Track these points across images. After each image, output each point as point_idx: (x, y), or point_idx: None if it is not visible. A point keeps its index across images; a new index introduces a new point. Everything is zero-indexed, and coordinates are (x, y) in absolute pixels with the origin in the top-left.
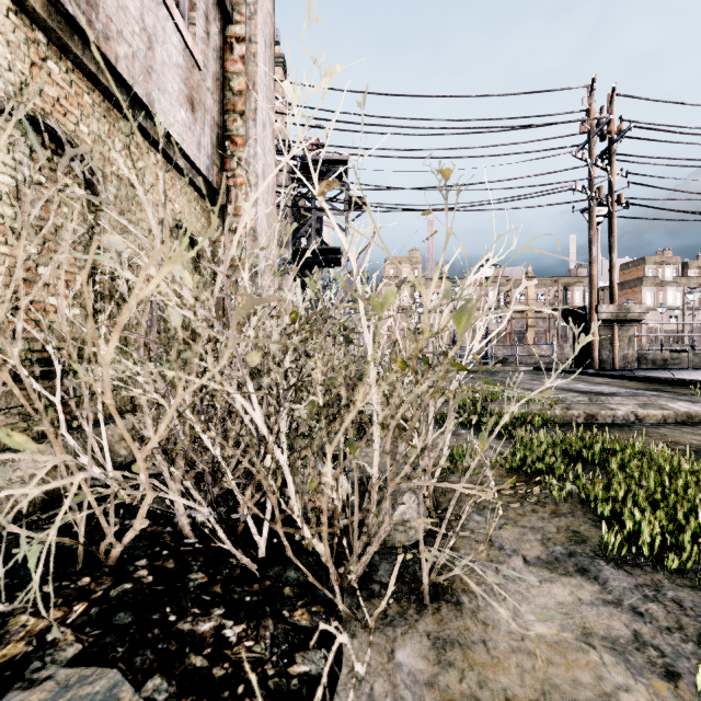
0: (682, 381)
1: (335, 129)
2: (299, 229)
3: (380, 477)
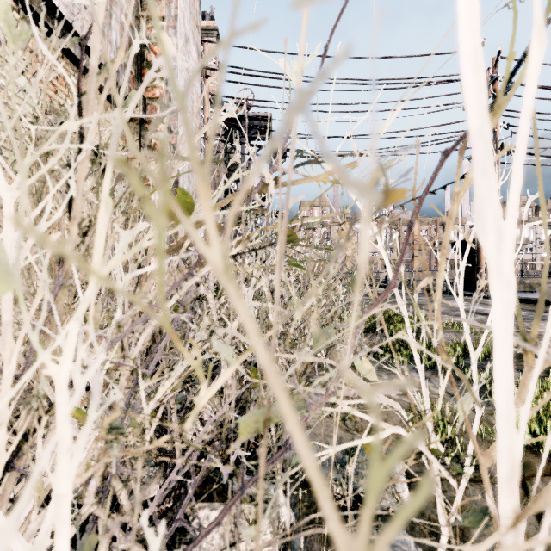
0: None
1: (261, 85)
2: (231, 175)
3: (337, 481)
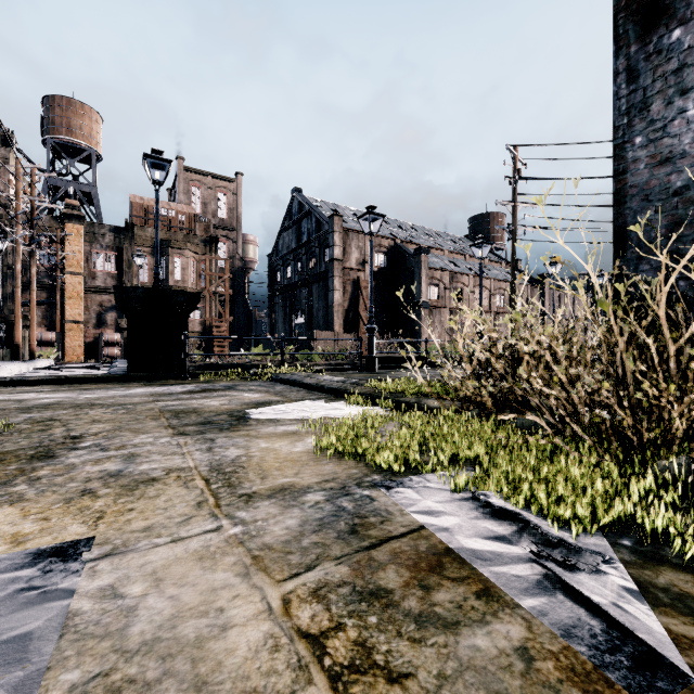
0: (129, 376)
1: None
2: None
3: None
